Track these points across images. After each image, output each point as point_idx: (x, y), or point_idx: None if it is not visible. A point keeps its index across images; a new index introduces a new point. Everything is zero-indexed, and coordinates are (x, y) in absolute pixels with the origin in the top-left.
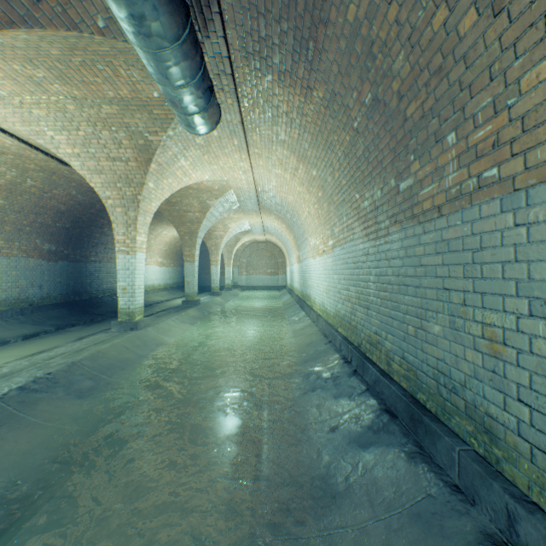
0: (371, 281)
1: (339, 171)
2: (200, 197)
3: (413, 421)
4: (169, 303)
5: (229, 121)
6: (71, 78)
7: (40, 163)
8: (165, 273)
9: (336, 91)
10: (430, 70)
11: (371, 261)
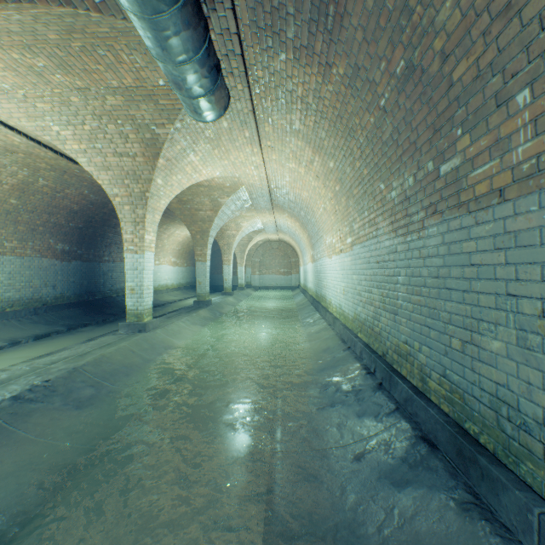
0: (400, 283)
1: (361, 159)
2: (211, 195)
3: (462, 459)
4: (181, 303)
5: (239, 110)
6: (72, 66)
7: (50, 161)
8: (178, 273)
9: (360, 64)
10: (492, 12)
11: (400, 260)
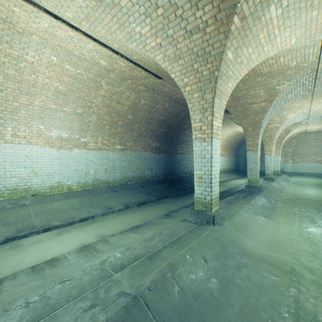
0: None
1: None
2: (267, 84)
3: None
4: (227, 183)
5: None
6: None
7: (144, 82)
8: (222, 161)
9: None
10: None
11: None
